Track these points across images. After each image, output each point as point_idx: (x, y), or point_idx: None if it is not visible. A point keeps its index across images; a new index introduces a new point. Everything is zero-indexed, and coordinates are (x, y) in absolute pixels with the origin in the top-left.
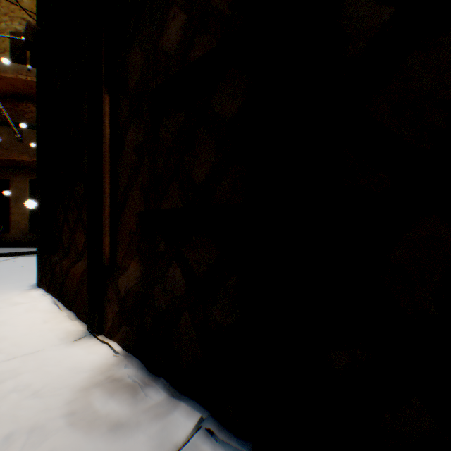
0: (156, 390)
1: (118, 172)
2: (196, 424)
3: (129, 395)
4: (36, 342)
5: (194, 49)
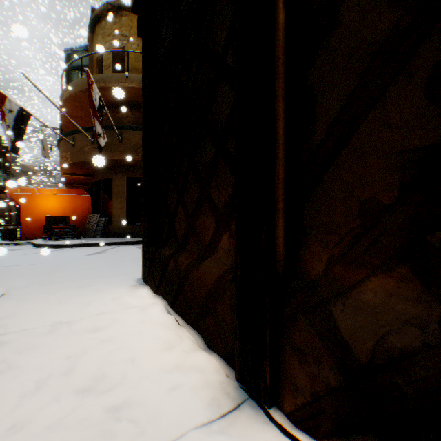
0: None
1: (311, 86)
2: None
3: None
4: (168, 404)
5: None
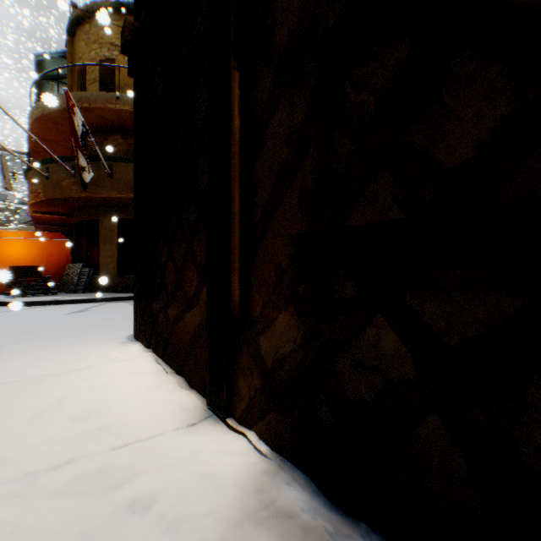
0: None
1: (253, 180)
2: None
3: None
4: (147, 421)
5: None
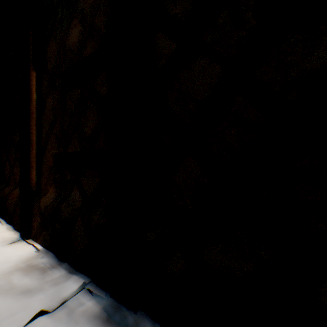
0: (60, 269)
1: (42, 125)
2: (82, 287)
3: (40, 274)
4: None
5: (86, 49)
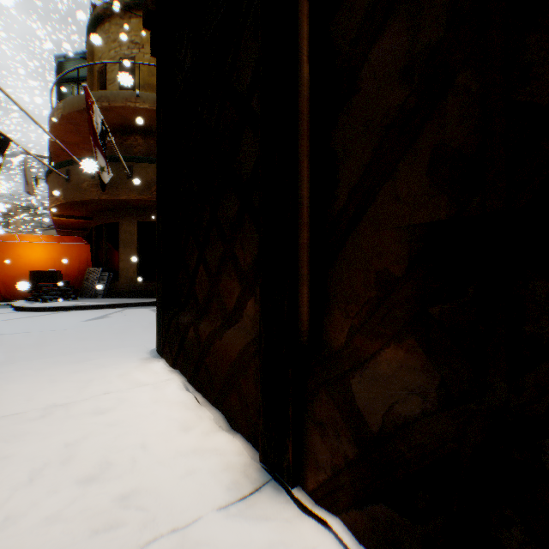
0: None
1: (334, 149)
2: None
3: None
4: (182, 489)
5: None
